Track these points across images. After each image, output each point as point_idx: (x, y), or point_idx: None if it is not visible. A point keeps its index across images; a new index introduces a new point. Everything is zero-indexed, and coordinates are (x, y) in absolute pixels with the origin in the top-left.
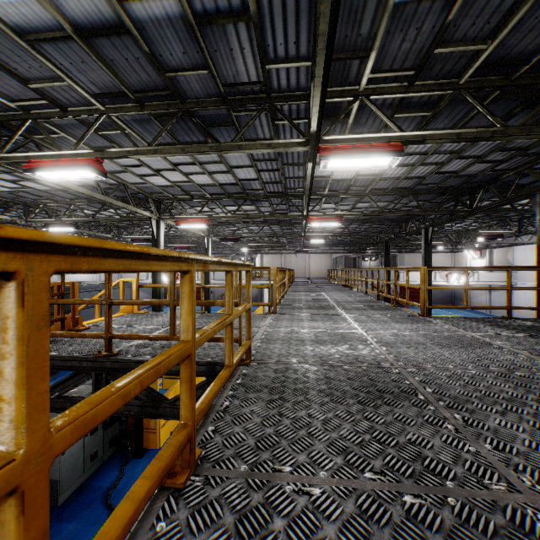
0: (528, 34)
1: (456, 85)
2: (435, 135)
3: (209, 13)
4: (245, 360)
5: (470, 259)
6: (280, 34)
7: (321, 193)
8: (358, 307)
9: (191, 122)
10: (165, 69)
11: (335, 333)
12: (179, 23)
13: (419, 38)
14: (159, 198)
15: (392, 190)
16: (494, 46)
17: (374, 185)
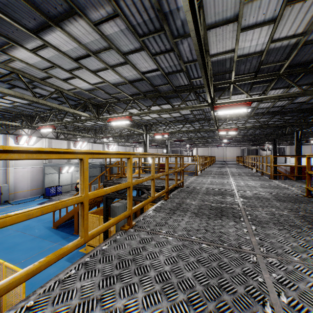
0: (304, 55)
1: (278, 74)
2: (267, 97)
3: (170, 72)
4: (181, 186)
5: None
6: (195, 72)
7: (225, 117)
8: (240, 175)
9: (162, 98)
10: (154, 86)
11: (219, 182)
12: (160, 75)
13: (252, 64)
14: (146, 124)
15: (267, 112)
16: (289, 62)
17: (255, 111)
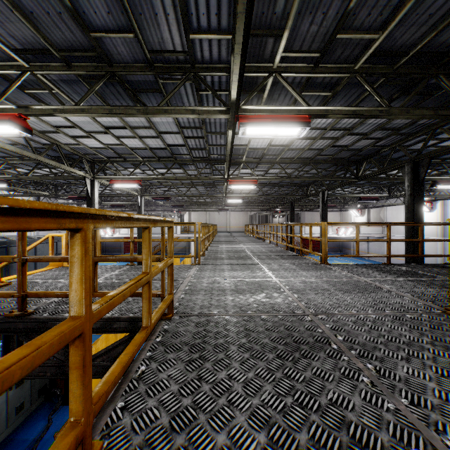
0: (410, 29)
1: (352, 70)
2: (336, 111)
3: None
4: (167, 314)
5: (353, 216)
6: (202, 4)
7: (239, 160)
8: (270, 257)
9: (119, 87)
10: (90, 29)
11: (252, 282)
12: None
13: (325, 23)
14: (94, 159)
15: (297, 159)
16: (384, 37)
17: (283, 154)
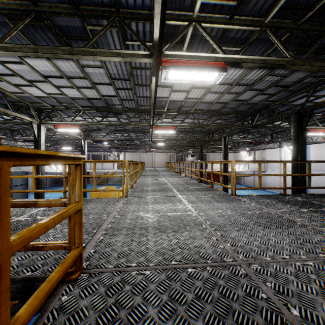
0: None
1: (263, 23)
2: (249, 59)
3: None
4: (72, 273)
5: (244, 156)
6: None
7: (162, 110)
8: (188, 189)
9: (49, 32)
10: None
11: (174, 217)
12: None
13: None
14: (40, 107)
15: (207, 111)
16: None
17: (196, 106)
